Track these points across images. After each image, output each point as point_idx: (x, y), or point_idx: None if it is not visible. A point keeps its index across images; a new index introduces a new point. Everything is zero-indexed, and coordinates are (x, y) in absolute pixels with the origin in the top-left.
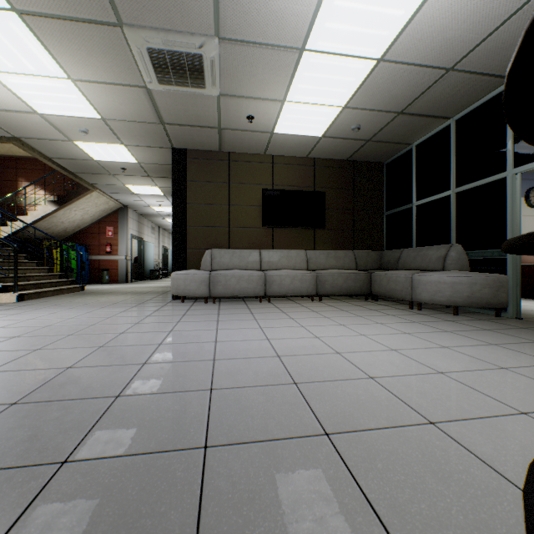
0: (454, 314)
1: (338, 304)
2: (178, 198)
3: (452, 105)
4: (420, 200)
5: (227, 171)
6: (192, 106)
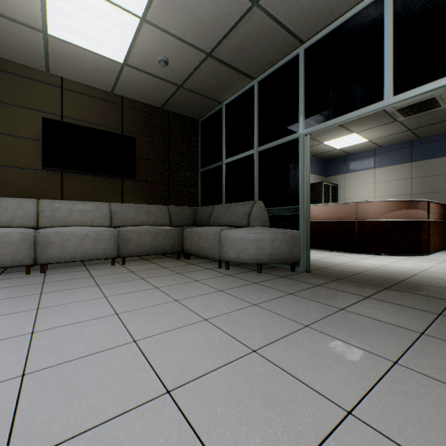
0: (258, 271)
1: (143, 267)
2: None
3: (256, 61)
4: (229, 158)
5: None
6: None
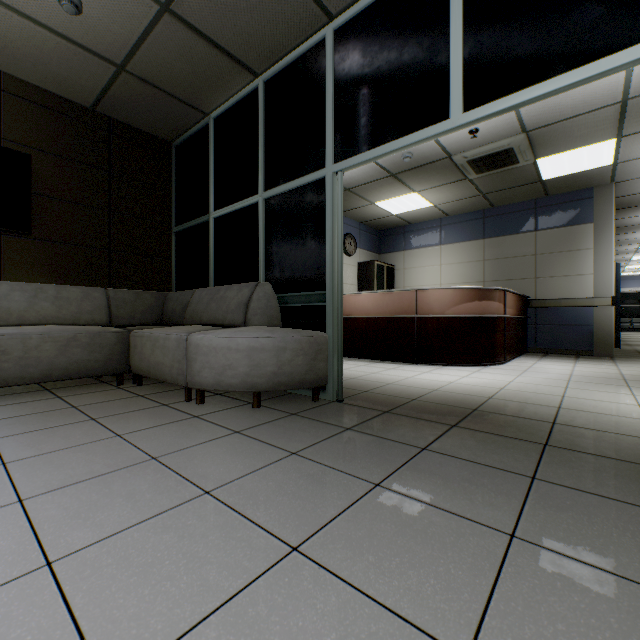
0: (254, 406)
1: (24, 408)
2: None
3: (257, 40)
4: (220, 209)
5: None
6: None
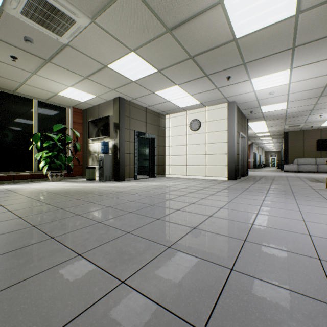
0: None
1: None
2: (285, 145)
3: None
4: None
5: (302, 136)
6: (294, 127)
